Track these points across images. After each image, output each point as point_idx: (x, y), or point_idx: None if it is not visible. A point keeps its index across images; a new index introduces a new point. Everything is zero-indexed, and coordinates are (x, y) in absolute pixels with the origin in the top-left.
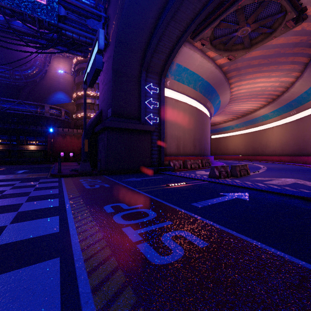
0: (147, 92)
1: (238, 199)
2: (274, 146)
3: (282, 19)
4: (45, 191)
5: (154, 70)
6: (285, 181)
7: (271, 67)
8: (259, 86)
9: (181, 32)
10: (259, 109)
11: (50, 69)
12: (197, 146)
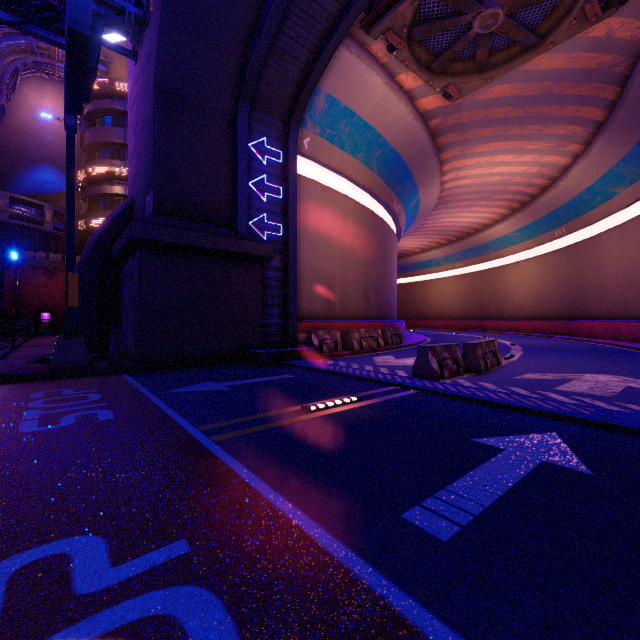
0: (255, 158)
1: (554, 470)
2: (521, 300)
3: None
4: None
5: (271, 105)
6: (603, 385)
7: (528, 128)
8: (499, 172)
9: (338, 6)
10: (493, 224)
11: (18, 109)
12: (372, 297)
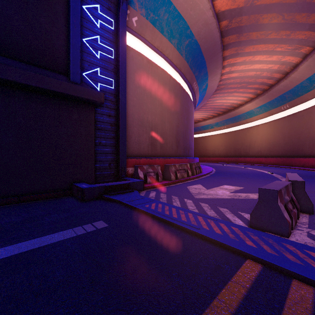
0: (88, 19)
1: None
2: (259, 146)
3: None
4: None
5: None
6: None
7: (281, 33)
8: (255, 68)
9: None
10: (244, 103)
11: None
12: (181, 142)
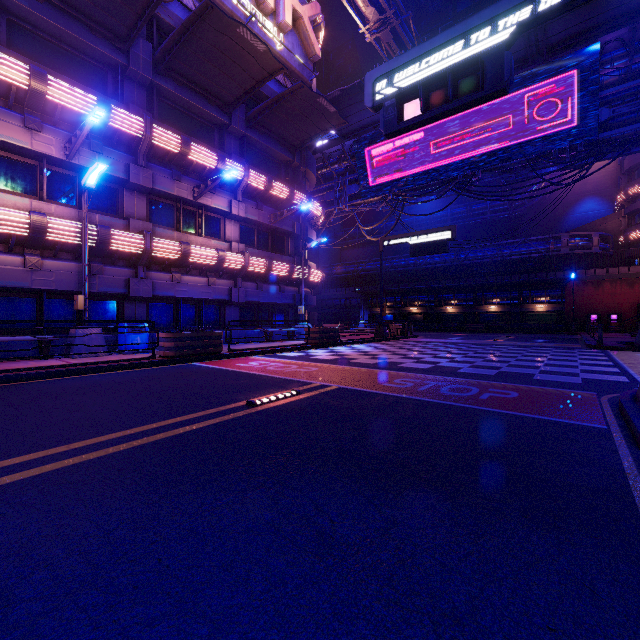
0: None
1: None
2: None
3: None
4: (592, 357)
5: None
6: None
7: None
8: None
9: None
10: None
11: None
12: None
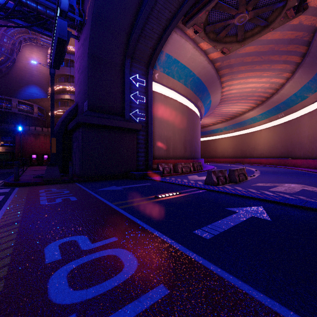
0: (133, 84)
1: (256, 219)
2: (262, 148)
3: (282, 8)
4: None
5: (140, 59)
6: (292, 188)
7: (263, 66)
8: (250, 86)
9: (171, 14)
10: (248, 111)
11: (20, 59)
12: (188, 147)
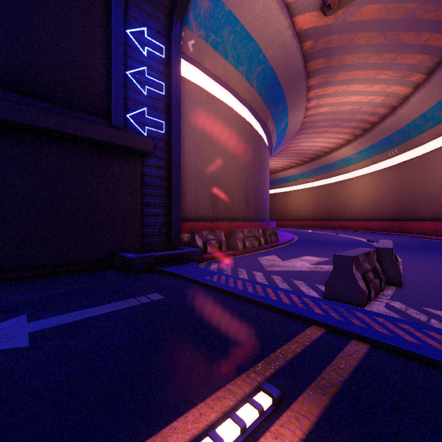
0: (133, 46)
1: None
2: (359, 205)
3: None
4: None
5: None
6: None
7: (384, 56)
8: (351, 101)
9: None
10: (339, 147)
11: None
12: (252, 200)
